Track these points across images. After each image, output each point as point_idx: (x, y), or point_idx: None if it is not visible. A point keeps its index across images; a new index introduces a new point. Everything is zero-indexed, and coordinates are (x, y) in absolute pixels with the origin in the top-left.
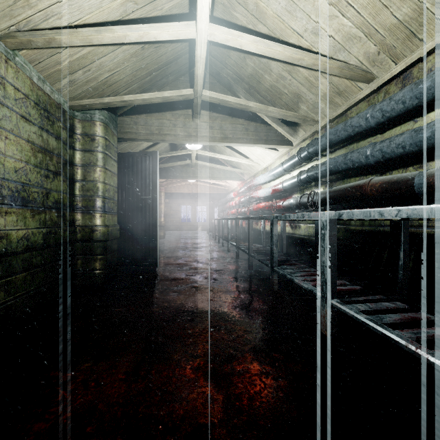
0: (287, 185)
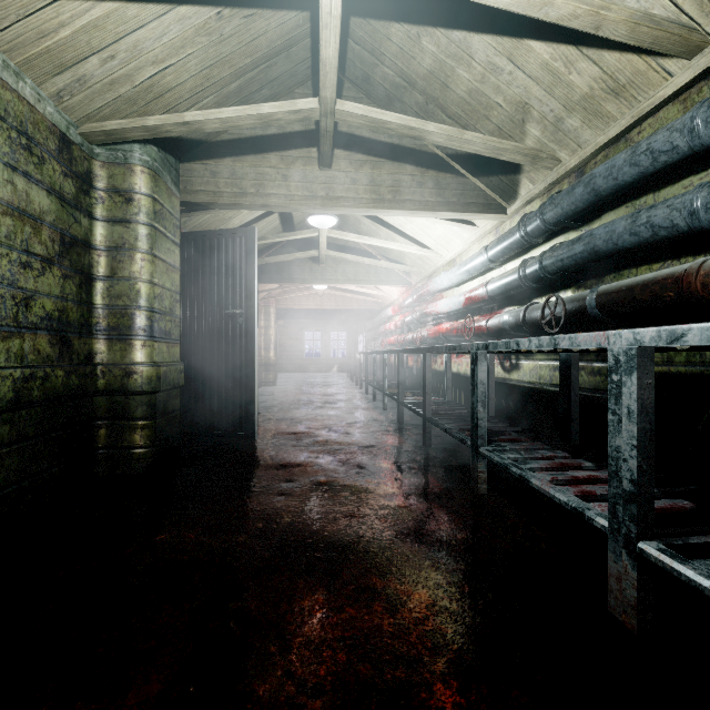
0: (495, 289)
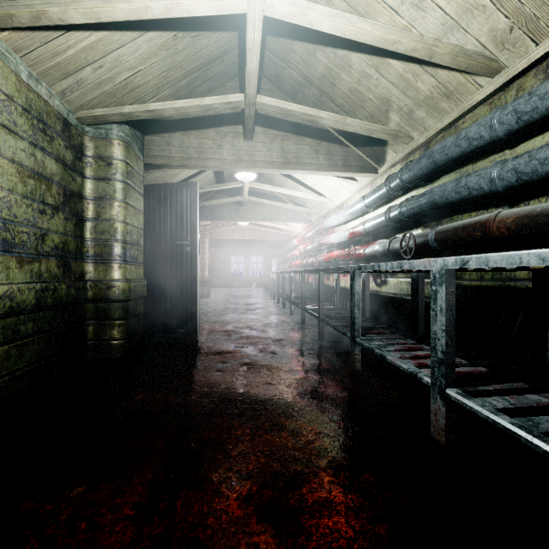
0: (370, 227)
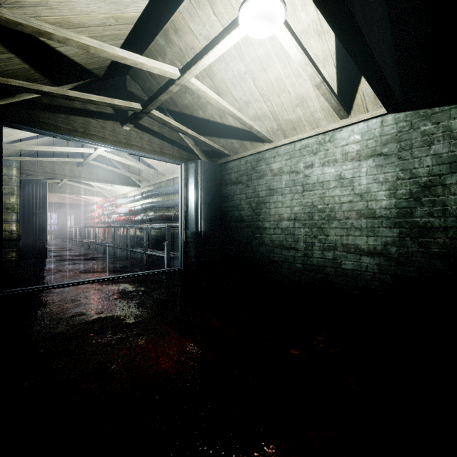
0: (137, 209)
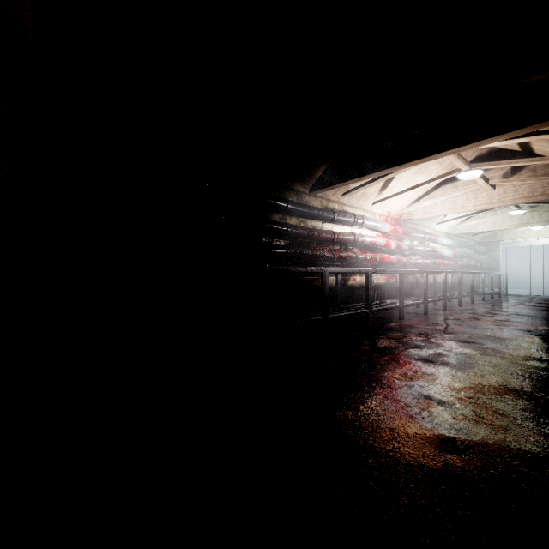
0: (460, 255)
